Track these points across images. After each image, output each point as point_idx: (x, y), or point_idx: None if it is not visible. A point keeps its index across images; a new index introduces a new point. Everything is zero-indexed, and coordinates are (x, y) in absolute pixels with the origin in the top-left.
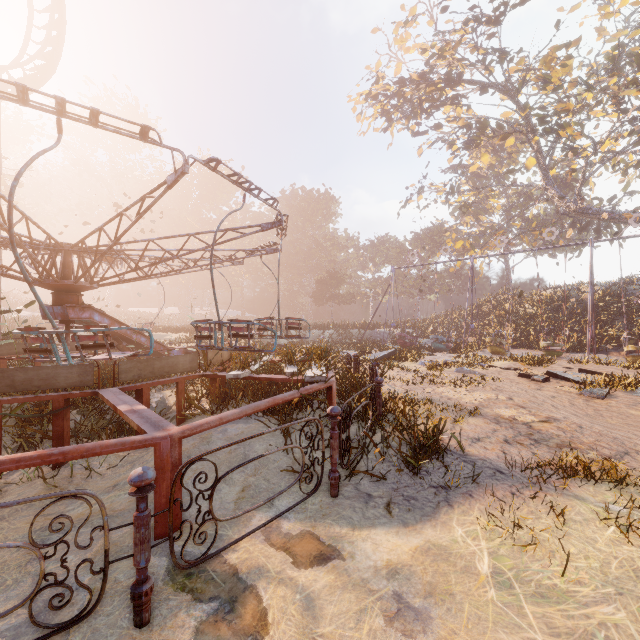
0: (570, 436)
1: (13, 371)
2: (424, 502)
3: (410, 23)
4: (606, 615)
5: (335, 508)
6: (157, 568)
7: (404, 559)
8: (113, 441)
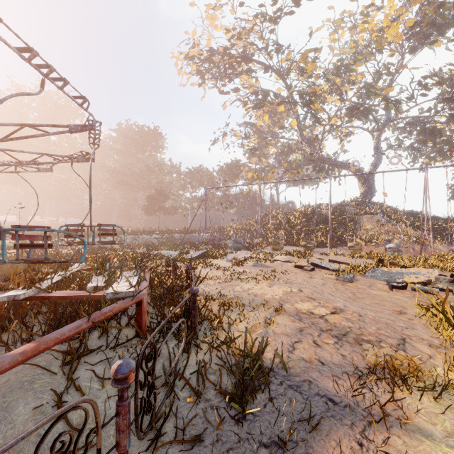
0: (359, 327)
1: None
2: None
3: (218, 7)
4: None
5: None
6: None
7: None
8: None
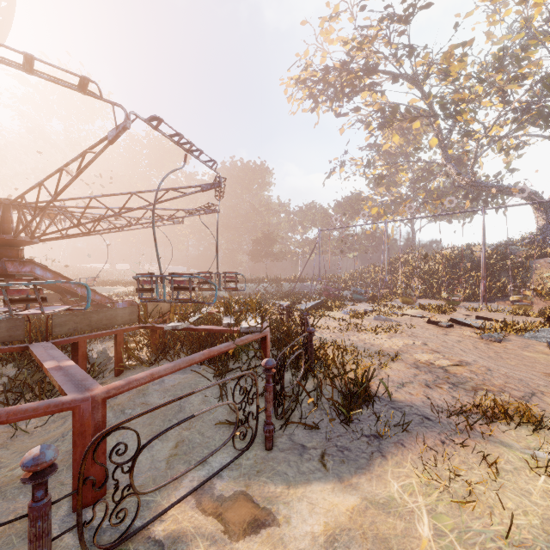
0: (482, 379)
1: None
2: (358, 453)
3: (334, 18)
4: None
5: (270, 463)
6: (71, 549)
7: (342, 522)
8: (23, 406)
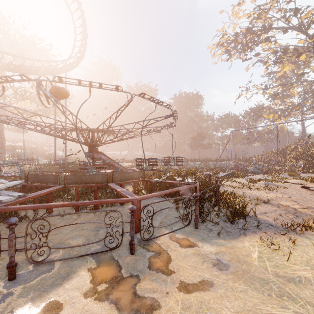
0: None
1: (82, 176)
2: (234, 233)
3: (240, 4)
4: (302, 274)
5: (196, 232)
6: None
7: (222, 250)
8: (119, 199)
